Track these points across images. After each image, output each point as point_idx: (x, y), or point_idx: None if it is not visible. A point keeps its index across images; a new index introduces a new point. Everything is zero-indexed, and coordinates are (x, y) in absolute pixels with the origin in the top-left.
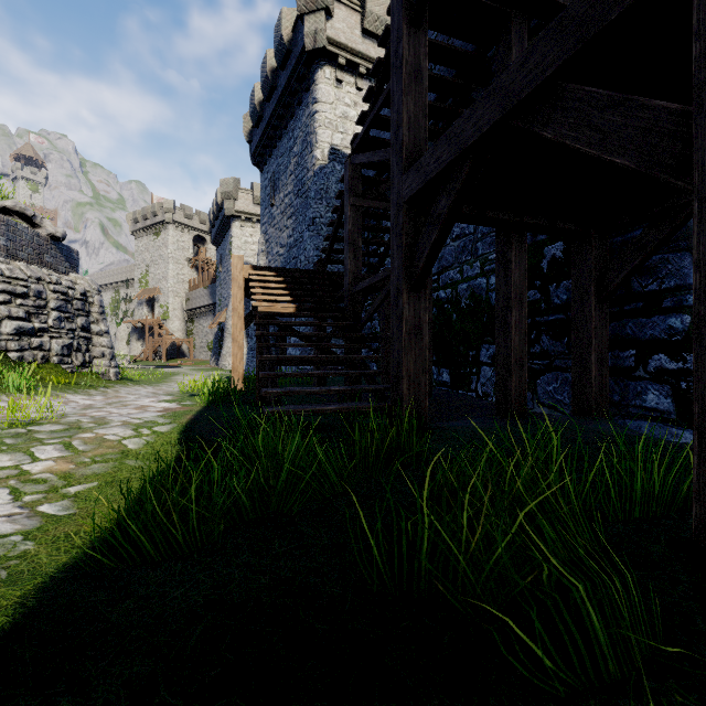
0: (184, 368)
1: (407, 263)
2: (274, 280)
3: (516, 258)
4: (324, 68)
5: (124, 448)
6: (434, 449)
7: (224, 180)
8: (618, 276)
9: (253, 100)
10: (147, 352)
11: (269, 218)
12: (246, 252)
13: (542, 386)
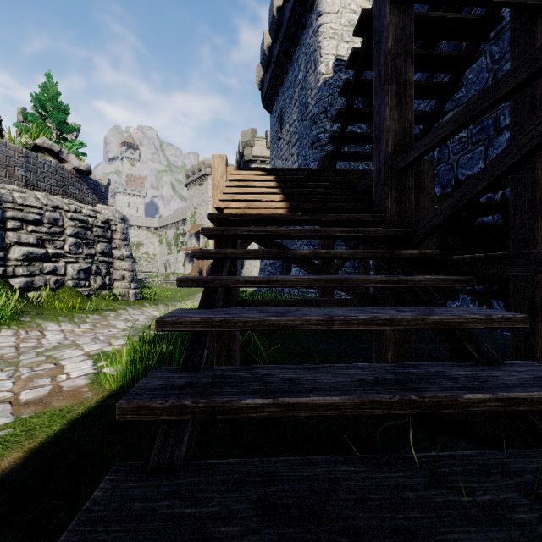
0: None
1: None
2: (261, 180)
3: None
4: None
5: None
6: None
7: (244, 132)
8: None
9: (262, 48)
10: (194, 271)
11: (277, 152)
12: None
13: None
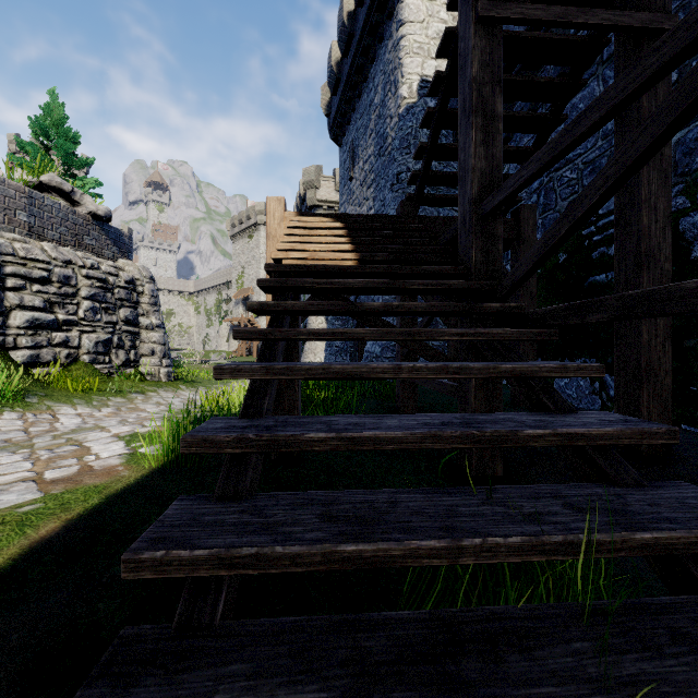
0: None
1: None
2: (327, 228)
3: None
4: None
5: None
6: None
7: (306, 169)
8: None
9: (329, 63)
10: (242, 348)
11: (348, 196)
12: None
13: None
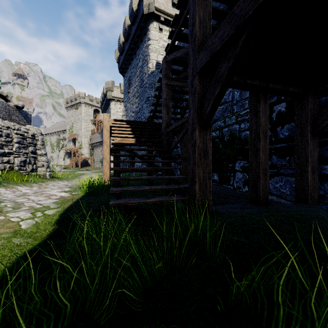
0: (88, 171)
1: (198, 110)
2: (125, 126)
3: (263, 109)
4: (153, 23)
5: (17, 228)
6: (219, 234)
7: (107, 82)
8: (326, 119)
9: (119, 42)
10: (72, 163)
11: (127, 99)
12: (117, 116)
13: (272, 184)
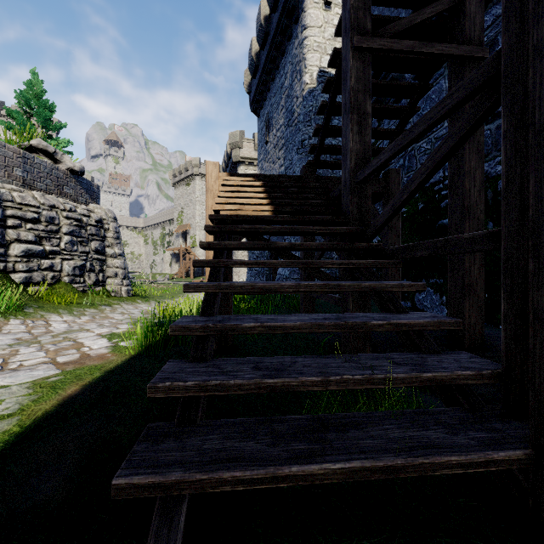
0: None
1: None
2: (250, 185)
3: None
4: None
5: None
6: None
7: (232, 133)
8: None
9: (250, 53)
10: (181, 271)
11: (264, 155)
12: None
13: None
